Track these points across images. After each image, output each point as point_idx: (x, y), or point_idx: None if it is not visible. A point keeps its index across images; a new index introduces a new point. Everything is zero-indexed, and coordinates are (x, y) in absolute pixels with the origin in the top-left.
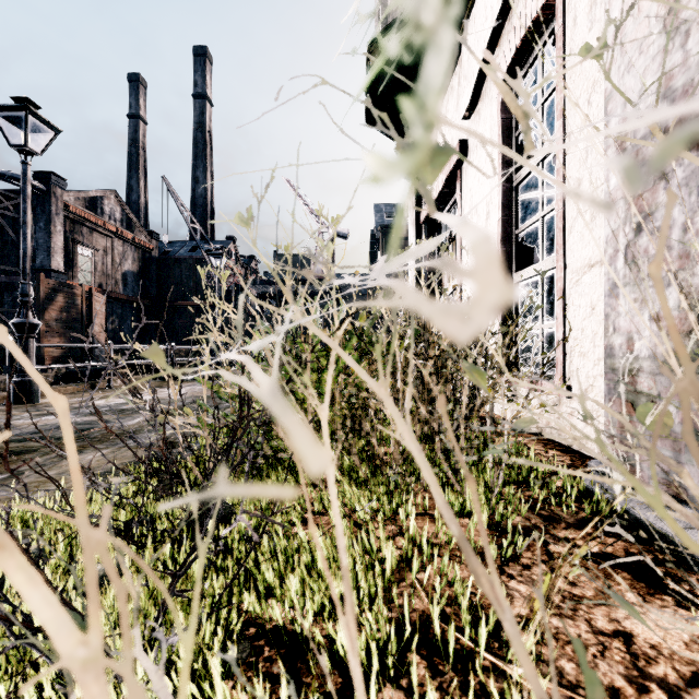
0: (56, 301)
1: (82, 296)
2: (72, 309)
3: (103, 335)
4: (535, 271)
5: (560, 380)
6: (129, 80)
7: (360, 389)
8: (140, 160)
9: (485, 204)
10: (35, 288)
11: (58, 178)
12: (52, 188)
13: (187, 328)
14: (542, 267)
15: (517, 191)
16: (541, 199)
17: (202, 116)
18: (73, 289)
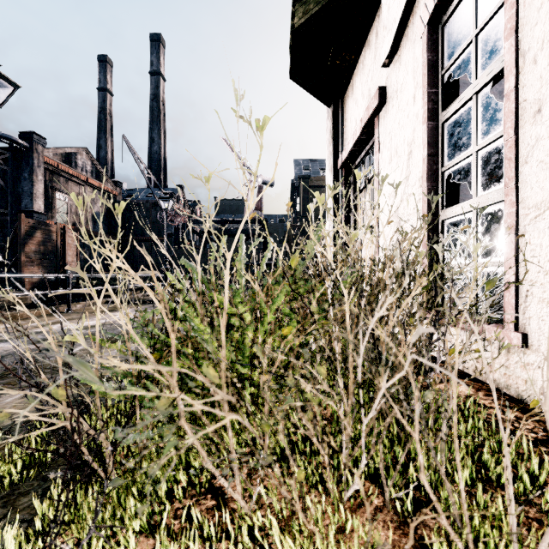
0: (35, 237)
1: (57, 232)
2: (48, 243)
3: (75, 264)
4: (472, 207)
5: (511, 327)
6: (99, 60)
7: (292, 345)
8: (107, 124)
9: (406, 145)
10: (17, 226)
11: (39, 137)
12: (35, 145)
13: (144, 258)
14: (477, 203)
15: (443, 129)
16: (475, 133)
17: (157, 89)
18: (49, 227)
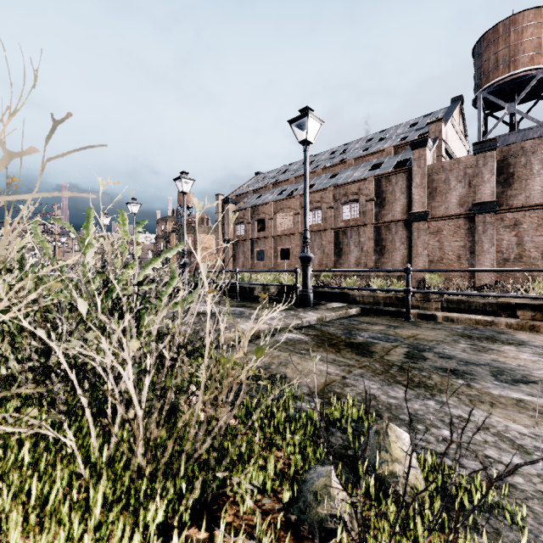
0: None
1: None
2: None
3: None
4: None
5: None
6: None
7: None
8: None
9: None
10: None
11: None
12: None
13: None
14: None
15: None
16: None
17: None
18: None
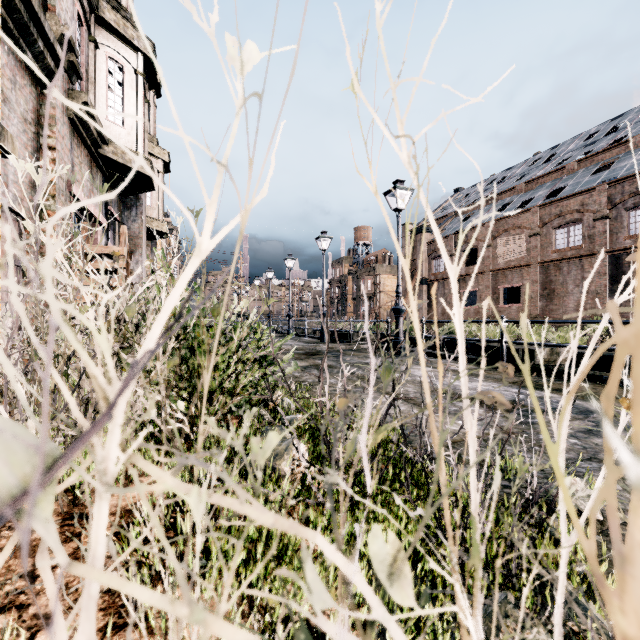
0: None
1: None
2: None
3: None
4: None
5: None
6: None
7: None
8: None
9: None
10: None
11: None
12: None
13: None
14: None
15: None
16: None
17: None
18: None
